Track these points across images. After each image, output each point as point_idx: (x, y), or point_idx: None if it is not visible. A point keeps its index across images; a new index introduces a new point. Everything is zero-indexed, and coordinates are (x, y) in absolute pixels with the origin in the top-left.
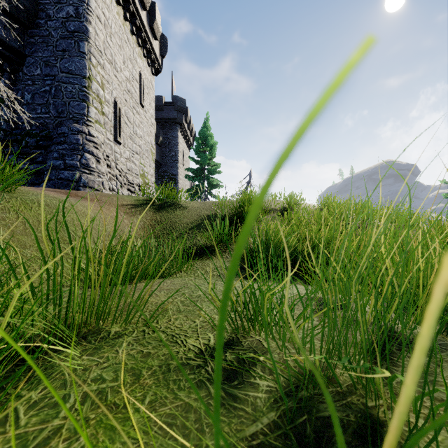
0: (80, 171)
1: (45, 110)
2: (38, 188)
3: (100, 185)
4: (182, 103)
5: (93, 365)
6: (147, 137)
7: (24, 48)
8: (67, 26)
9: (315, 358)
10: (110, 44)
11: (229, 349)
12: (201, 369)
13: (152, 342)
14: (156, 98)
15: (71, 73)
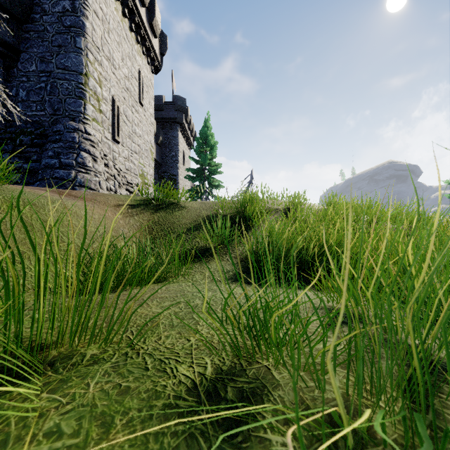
0: (75, 170)
1: (40, 108)
2: (28, 187)
3: (97, 184)
4: (182, 102)
5: (52, 408)
6: (146, 136)
7: (19, 44)
8: (63, 21)
9: (360, 424)
10: (108, 40)
11: (231, 382)
12: (193, 414)
13: (135, 371)
14: (156, 97)
15: (67, 70)
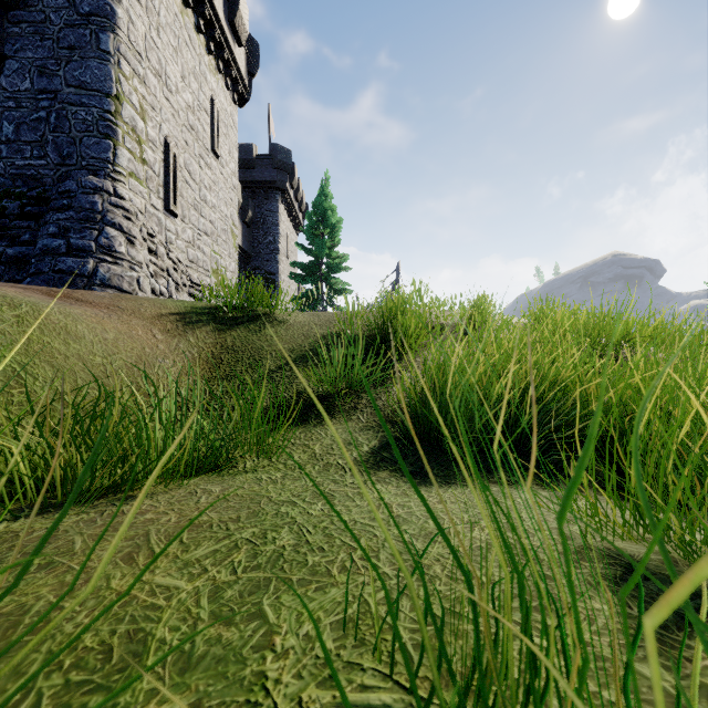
0: (95, 257)
1: (38, 153)
2: None
3: (133, 283)
4: (285, 156)
5: None
6: (225, 208)
7: (2, 44)
8: (78, 6)
9: None
10: (158, 43)
11: None
12: None
13: None
14: (242, 147)
15: (84, 88)
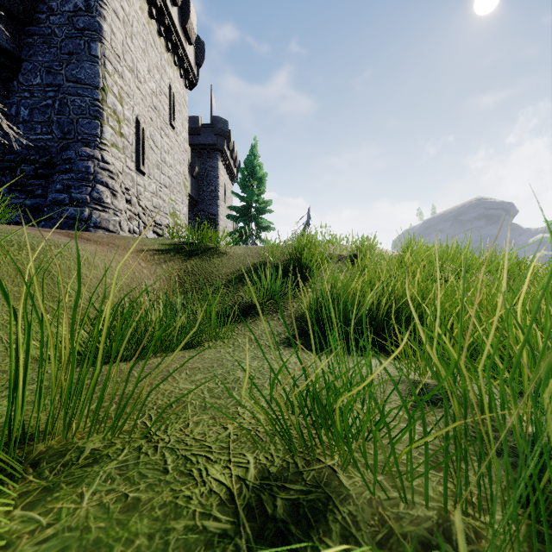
0: (90, 207)
1: (46, 130)
2: (29, 228)
3: (116, 225)
4: (223, 125)
5: (26, 533)
6: (179, 166)
7: (20, 51)
8: (75, 23)
9: None
10: (131, 47)
11: (282, 491)
12: (227, 543)
13: (149, 474)
14: (191, 119)
15: (79, 83)
